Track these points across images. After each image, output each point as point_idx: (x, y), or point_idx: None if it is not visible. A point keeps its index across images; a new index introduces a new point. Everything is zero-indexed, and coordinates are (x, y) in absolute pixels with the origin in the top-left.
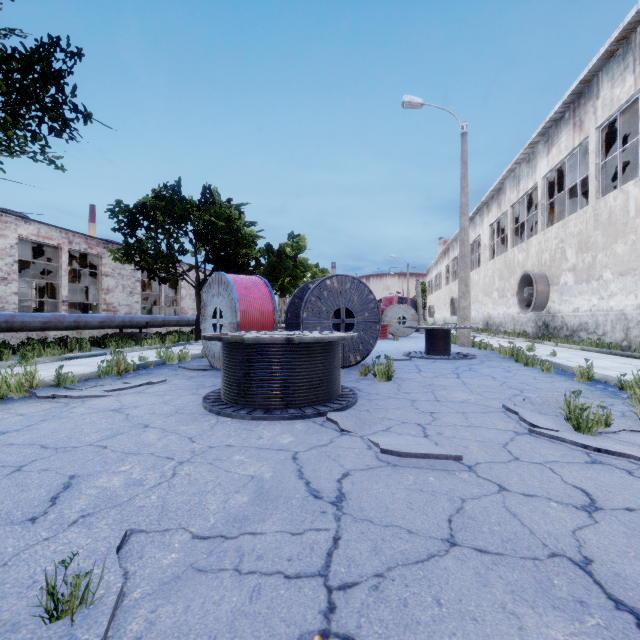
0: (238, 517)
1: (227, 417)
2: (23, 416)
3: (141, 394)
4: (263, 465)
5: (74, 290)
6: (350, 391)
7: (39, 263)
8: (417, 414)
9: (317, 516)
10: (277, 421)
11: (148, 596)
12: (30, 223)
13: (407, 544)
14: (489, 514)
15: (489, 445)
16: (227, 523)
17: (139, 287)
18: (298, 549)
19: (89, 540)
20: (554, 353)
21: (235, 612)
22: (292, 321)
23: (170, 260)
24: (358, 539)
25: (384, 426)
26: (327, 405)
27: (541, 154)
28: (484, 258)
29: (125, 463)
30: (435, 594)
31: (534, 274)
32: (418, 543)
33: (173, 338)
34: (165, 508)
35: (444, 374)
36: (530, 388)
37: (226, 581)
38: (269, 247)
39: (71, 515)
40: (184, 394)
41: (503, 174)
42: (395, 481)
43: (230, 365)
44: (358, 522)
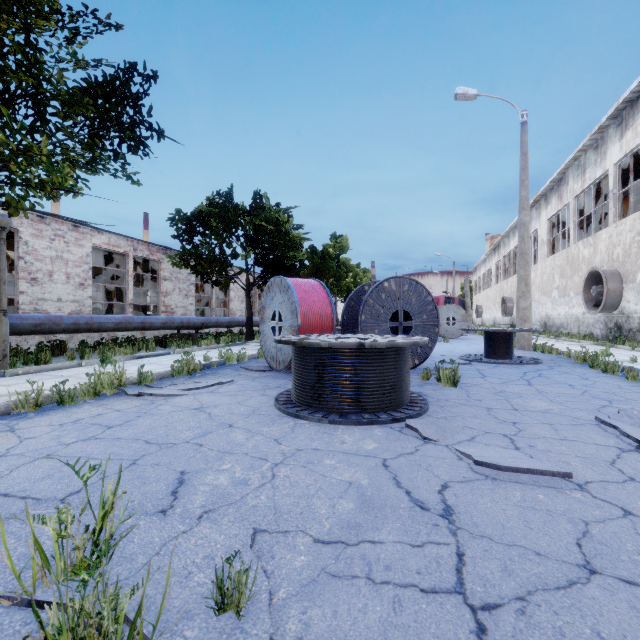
0: (351, 524)
1: (303, 420)
2: (120, 412)
3: (215, 394)
4: (356, 471)
5: (137, 293)
6: (418, 396)
7: (107, 269)
8: (498, 424)
9: (431, 529)
10: (354, 426)
11: (293, 597)
12: (102, 233)
13: (540, 567)
14: (622, 541)
15: (594, 462)
16: (342, 529)
17: (193, 290)
18: (424, 562)
19: (222, 536)
20: (634, 359)
21: (383, 622)
22: (348, 323)
23: (223, 264)
24: (484, 557)
25: (467, 435)
26: (400, 411)
27: (612, 139)
28: (541, 254)
29: (225, 462)
30: (592, 626)
31: (604, 271)
32: (552, 567)
33: (227, 339)
34: (278, 509)
35: (512, 380)
36: (619, 398)
37: (363, 589)
38: (313, 249)
39: (195, 510)
40: (254, 395)
41: (565, 163)
42: (501, 496)
43: (303, 368)
44: (477, 538)
